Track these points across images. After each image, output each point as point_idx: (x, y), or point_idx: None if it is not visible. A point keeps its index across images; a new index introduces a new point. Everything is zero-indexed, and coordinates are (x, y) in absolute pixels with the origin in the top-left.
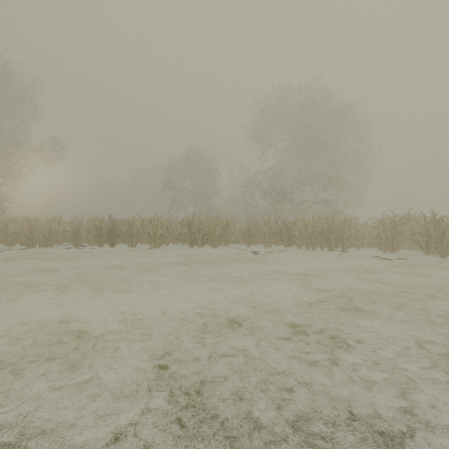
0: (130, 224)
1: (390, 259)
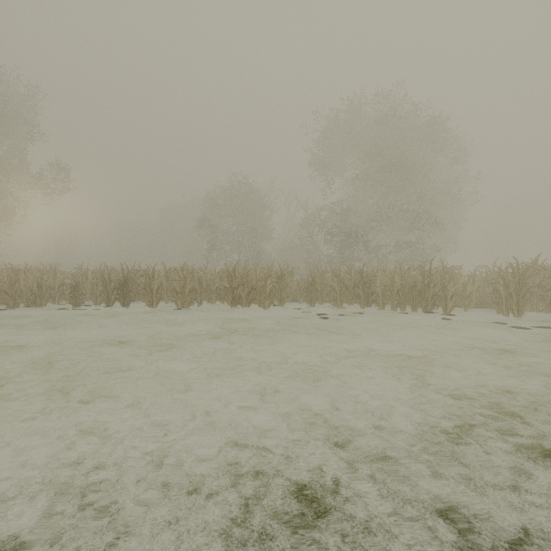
0: (148, 276)
1: (524, 327)
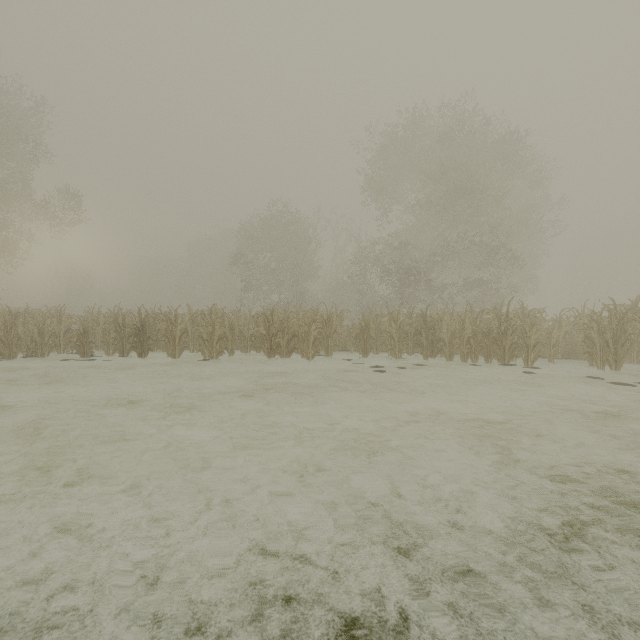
0: (170, 320)
1: (626, 383)
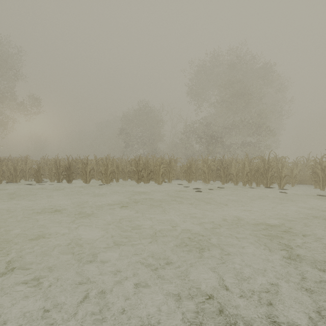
0: (84, 163)
1: None
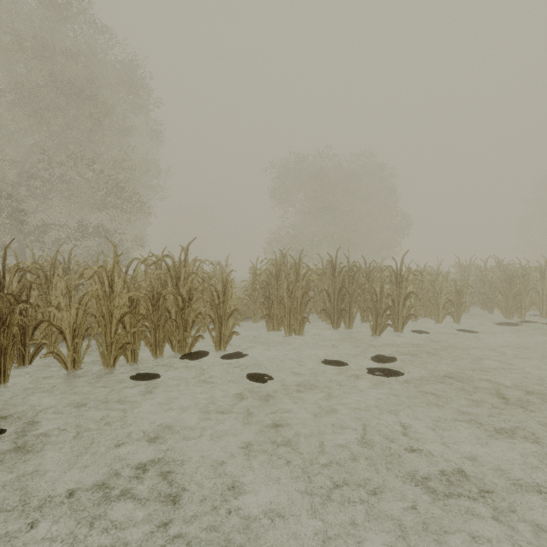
0: None
1: (383, 368)
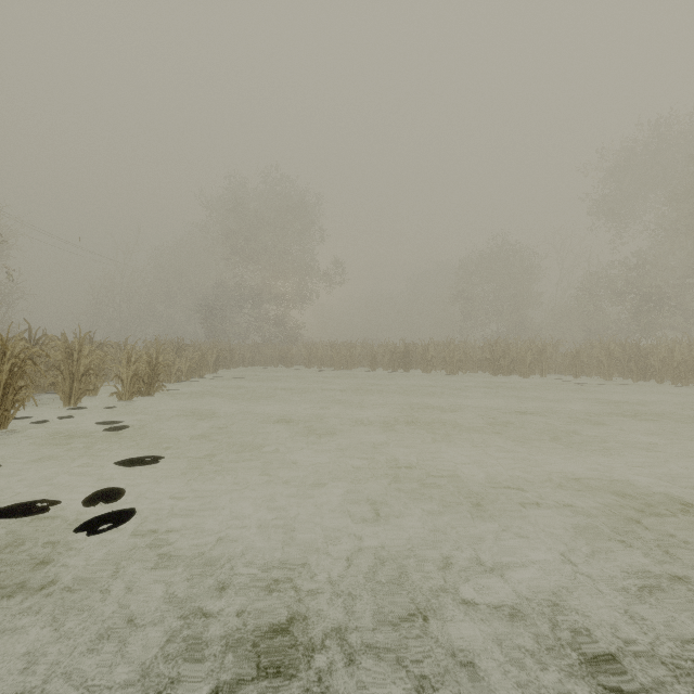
0: (424, 349)
1: None
